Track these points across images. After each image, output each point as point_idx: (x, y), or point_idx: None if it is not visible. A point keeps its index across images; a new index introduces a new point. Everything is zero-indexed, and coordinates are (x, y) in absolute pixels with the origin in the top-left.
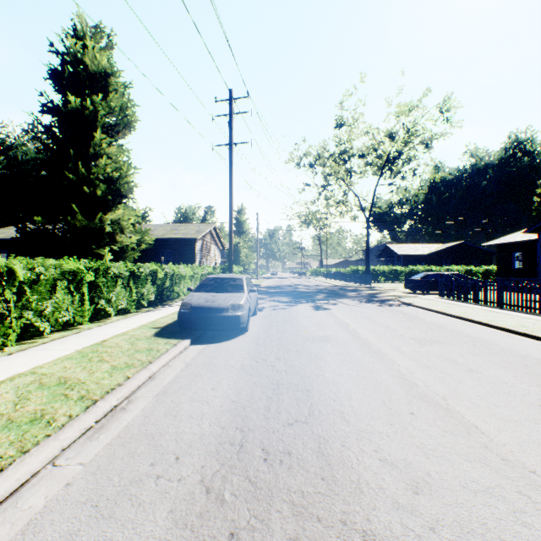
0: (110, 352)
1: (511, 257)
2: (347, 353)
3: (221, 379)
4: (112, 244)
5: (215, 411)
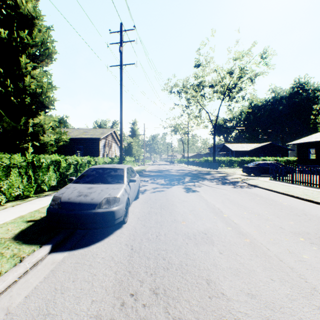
0: None
1: (308, 151)
2: (247, 272)
3: None
4: (36, 141)
5: None
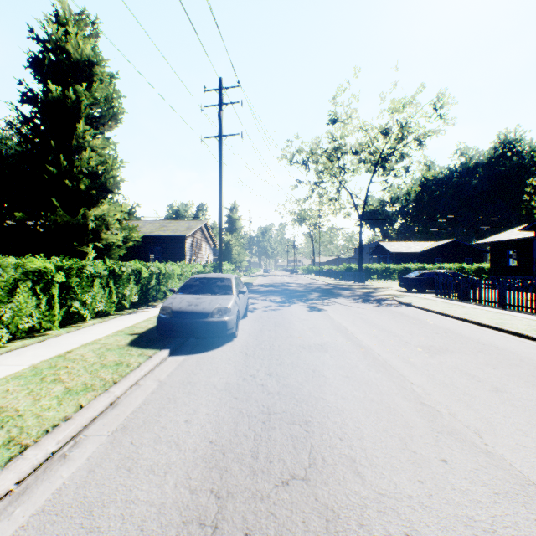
0: (70, 368)
1: (505, 255)
2: (350, 366)
3: (199, 405)
4: (96, 241)
5: (185, 459)
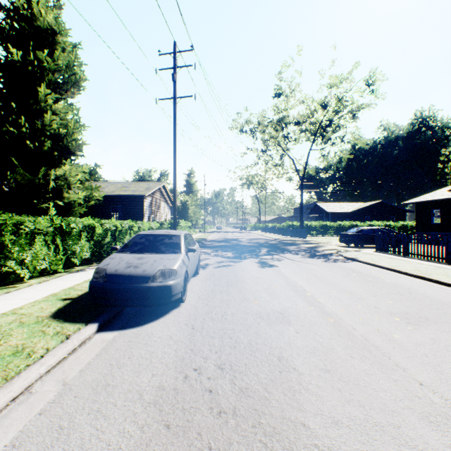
0: None
1: (430, 213)
2: (325, 350)
3: (102, 449)
4: (59, 200)
5: None
